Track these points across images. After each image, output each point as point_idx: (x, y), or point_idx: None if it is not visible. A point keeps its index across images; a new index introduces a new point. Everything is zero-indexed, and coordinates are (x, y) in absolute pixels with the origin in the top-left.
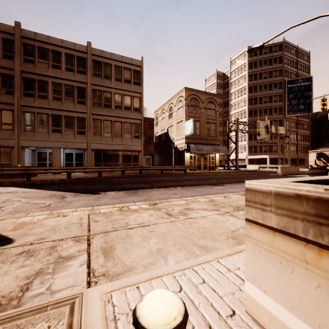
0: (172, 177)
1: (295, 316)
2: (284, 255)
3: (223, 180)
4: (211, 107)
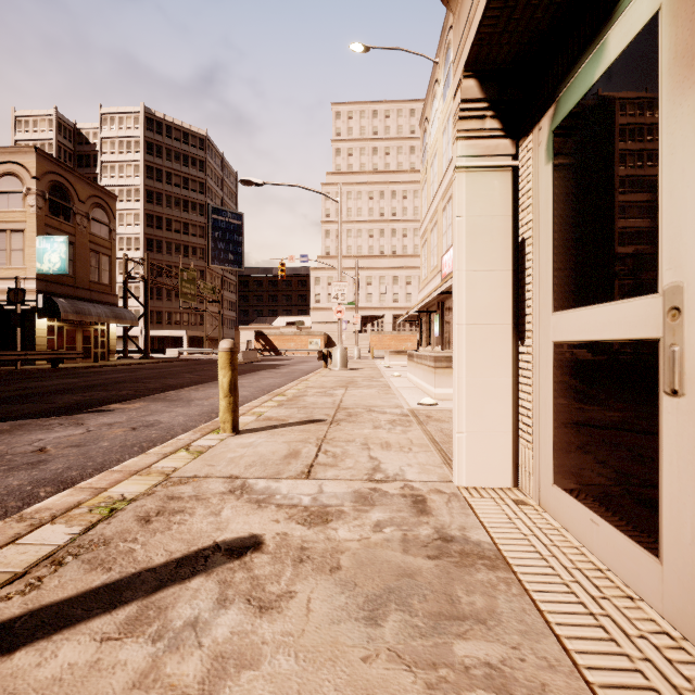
0: (70, 377)
1: (450, 389)
2: (448, 374)
3: (203, 374)
4: (101, 219)
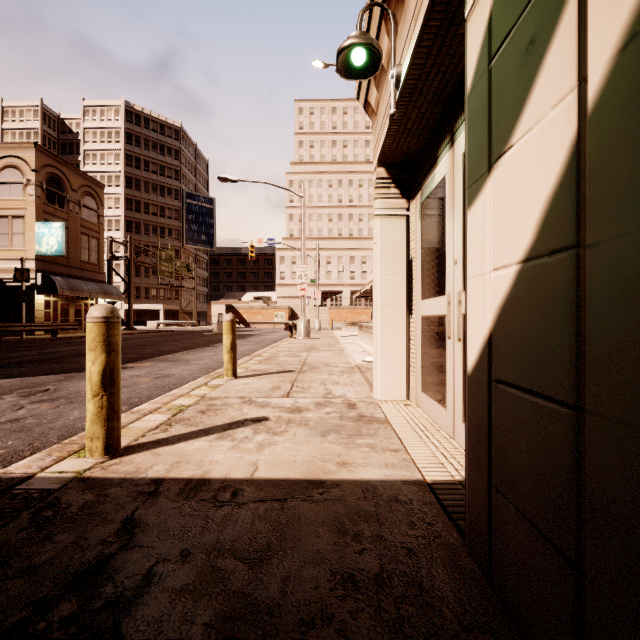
0: (74, 345)
1: None
2: None
3: (187, 342)
4: (91, 205)
